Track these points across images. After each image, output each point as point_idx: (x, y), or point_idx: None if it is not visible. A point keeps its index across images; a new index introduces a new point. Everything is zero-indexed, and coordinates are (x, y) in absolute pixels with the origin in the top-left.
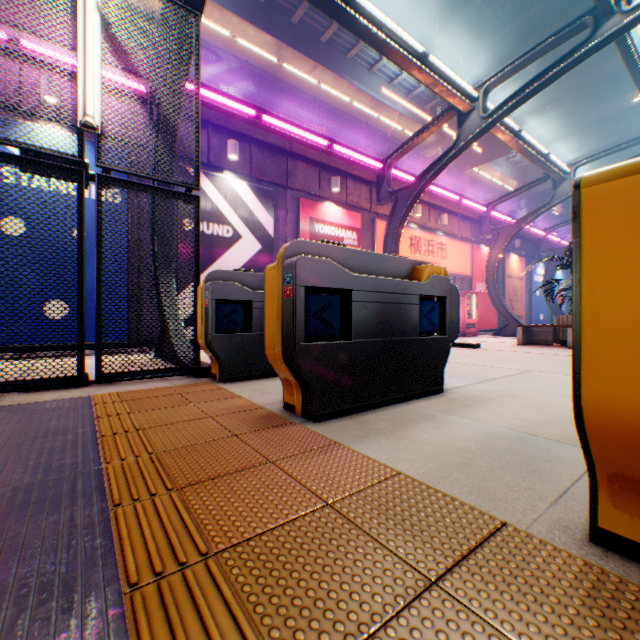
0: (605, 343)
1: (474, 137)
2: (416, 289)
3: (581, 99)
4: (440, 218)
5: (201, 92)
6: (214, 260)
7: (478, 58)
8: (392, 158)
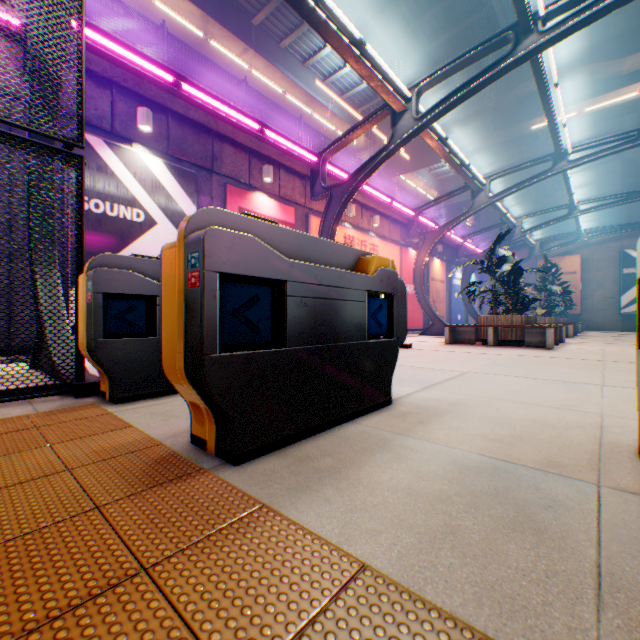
0: None
1: (408, 138)
2: (363, 283)
3: (492, 121)
4: (373, 219)
5: (100, 40)
6: (120, 248)
7: (407, 68)
8: (327, 152)
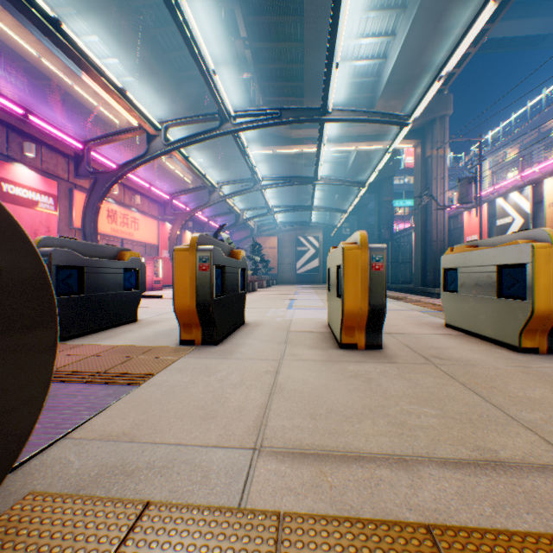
0: (180, 290)
1: (160, 155)
2: (123, 265)
3: (227, 140)
4: (135, 198)
5: None
6: None
7: (165, 84)
8: (93, 144)
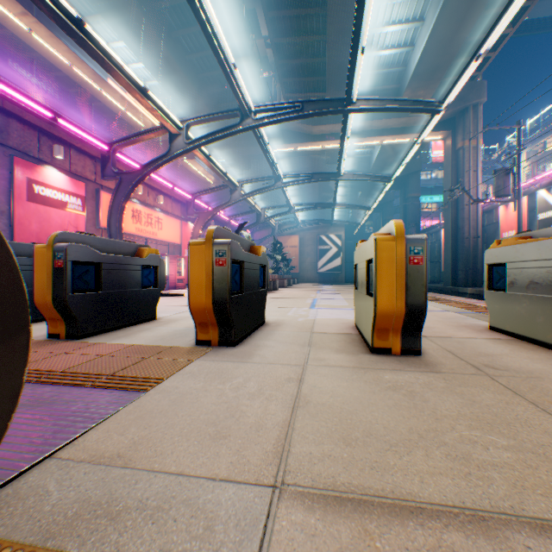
0: (195, 287)
1: (181, 153)
2: (141, 262)
3: (248, 139)
4: (159, 198)
5: None
6: None
7: (187, 85)
8: (118, 145)
